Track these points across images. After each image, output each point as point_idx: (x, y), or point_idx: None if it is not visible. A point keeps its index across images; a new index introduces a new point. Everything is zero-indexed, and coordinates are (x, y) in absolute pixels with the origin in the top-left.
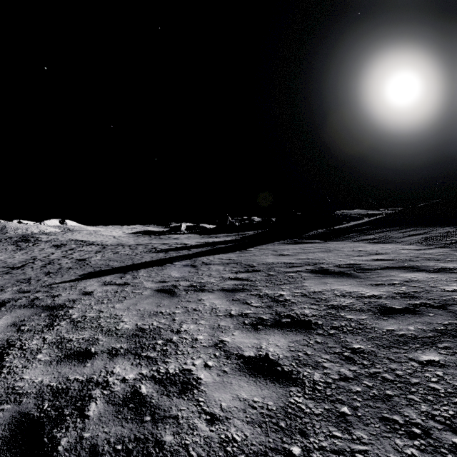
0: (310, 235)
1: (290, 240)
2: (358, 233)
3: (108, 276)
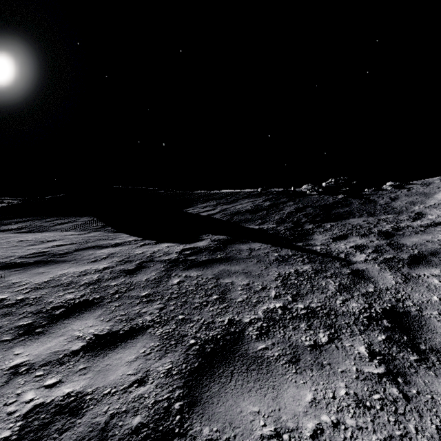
0: None
1: None
2: None
3: None
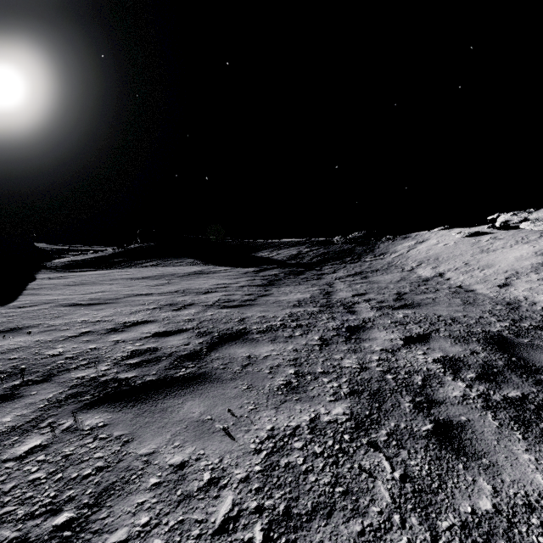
0: (65, 266)
1: (52, 270)
2: (128, 263)
3: (26, 297)
